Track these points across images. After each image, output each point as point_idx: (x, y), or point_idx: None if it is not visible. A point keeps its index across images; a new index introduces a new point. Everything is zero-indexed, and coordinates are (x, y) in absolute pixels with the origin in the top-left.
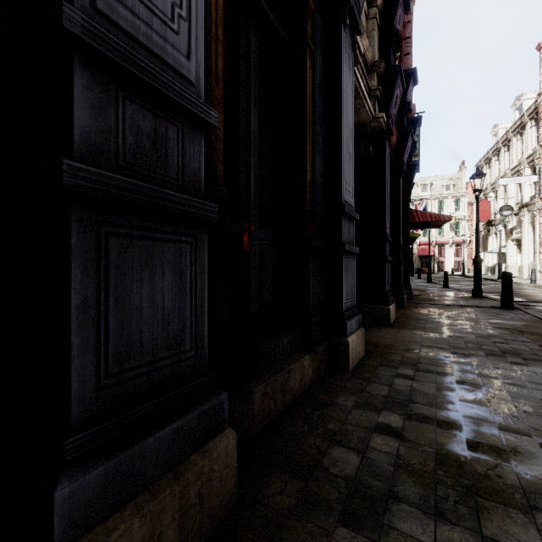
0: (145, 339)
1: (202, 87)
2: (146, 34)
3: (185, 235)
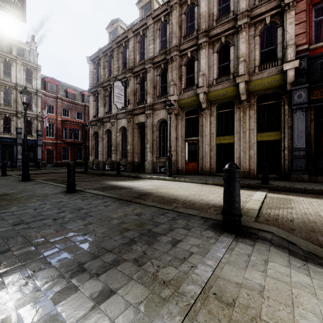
0: (298, 166)
1: (305, 147)
2: (298, 146)
3: (302, 159)
